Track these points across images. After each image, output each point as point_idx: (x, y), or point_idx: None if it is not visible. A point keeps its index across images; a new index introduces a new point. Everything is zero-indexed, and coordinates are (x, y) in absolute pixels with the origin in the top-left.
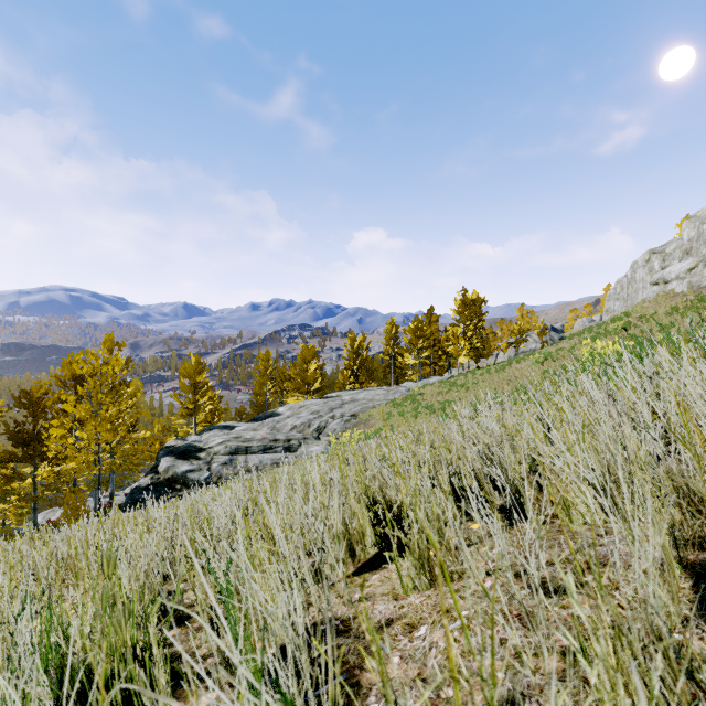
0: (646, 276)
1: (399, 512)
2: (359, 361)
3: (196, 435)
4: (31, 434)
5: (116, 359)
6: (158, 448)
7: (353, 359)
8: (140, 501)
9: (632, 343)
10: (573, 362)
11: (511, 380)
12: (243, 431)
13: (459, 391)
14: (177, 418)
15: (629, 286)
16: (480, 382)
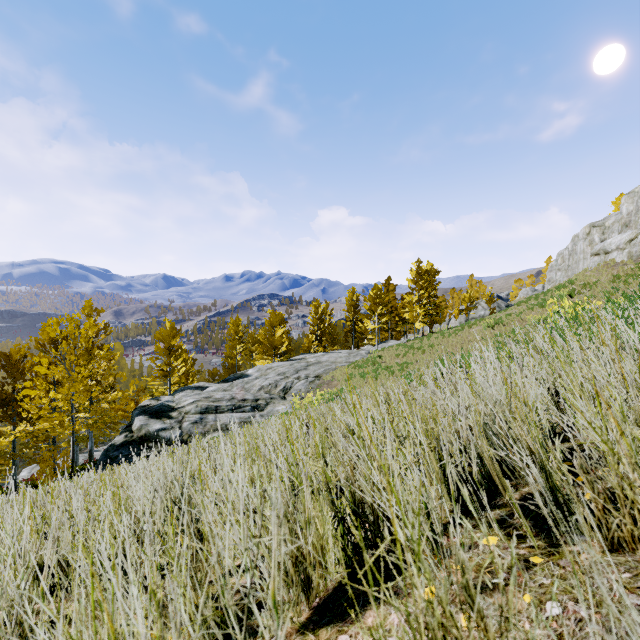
0: (587, 248)
1: (376, 518)
2: (322, 326)
3: (170, 395)
4: (10, 394)
5: (95, 324)
6: (133, 407)
7: (317, 324)
8: (114, 458)
9: (599, 303)
10: (522, 326)
11: (464, 343)
12: (213, 392)
13: (416, 353)
14: (152, 379)
15: (570, 257)
16: (435, 345)
